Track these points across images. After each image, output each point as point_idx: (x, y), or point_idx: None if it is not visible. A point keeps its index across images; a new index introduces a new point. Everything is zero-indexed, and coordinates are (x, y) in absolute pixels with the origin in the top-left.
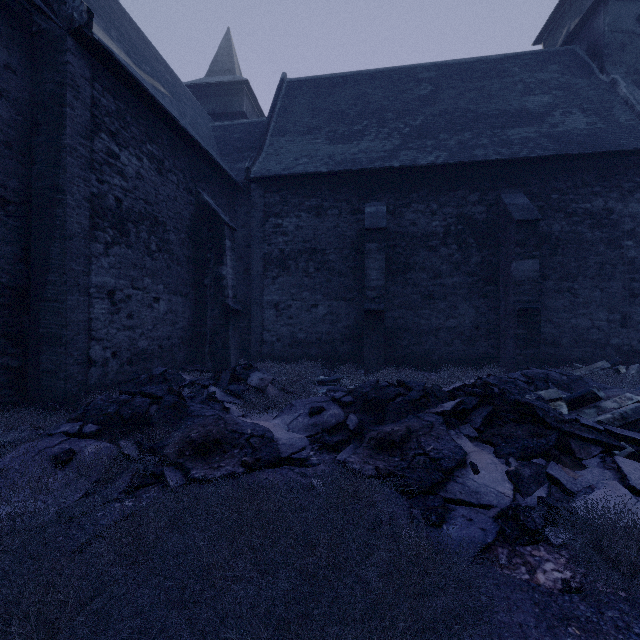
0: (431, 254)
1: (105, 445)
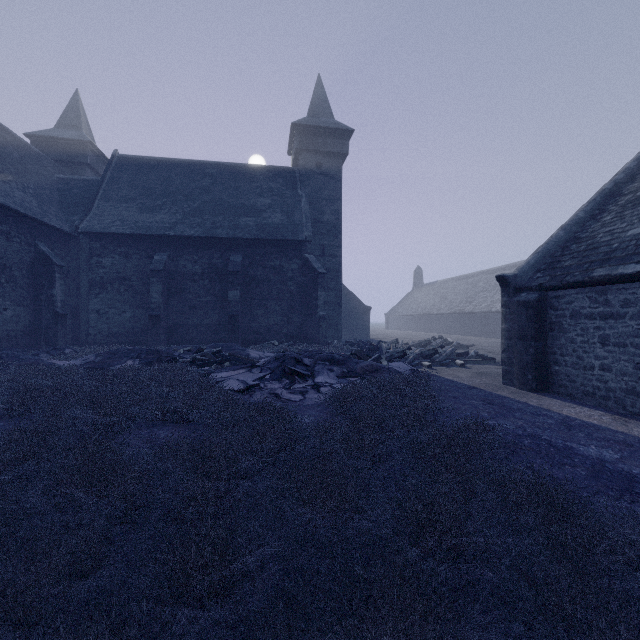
0: (194, 284)
1: None
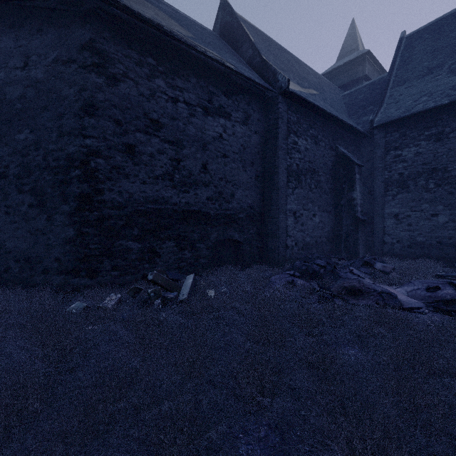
0: None
1: (304, 281)
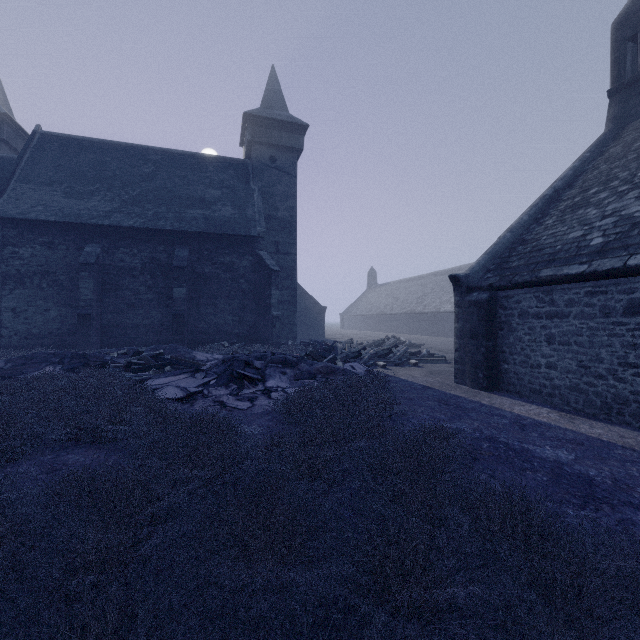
0: (134, 280)
1: None
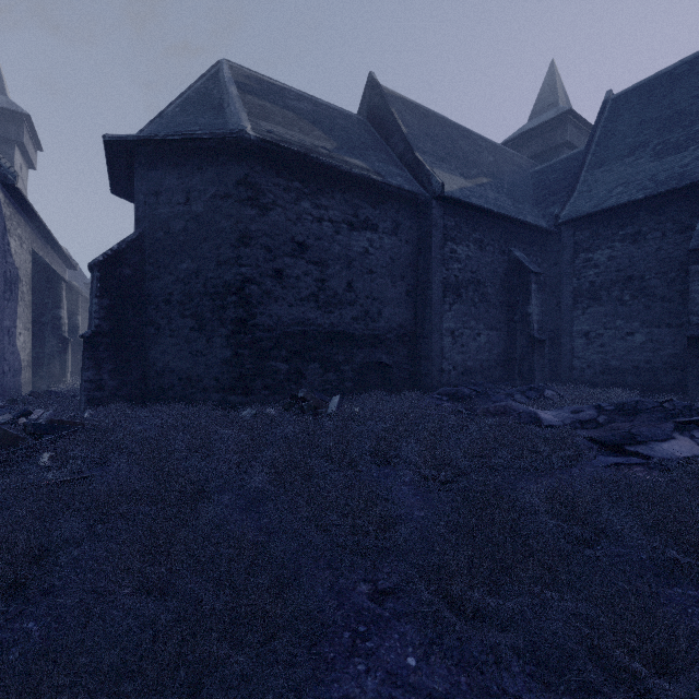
0: None
1: (451, 404)
